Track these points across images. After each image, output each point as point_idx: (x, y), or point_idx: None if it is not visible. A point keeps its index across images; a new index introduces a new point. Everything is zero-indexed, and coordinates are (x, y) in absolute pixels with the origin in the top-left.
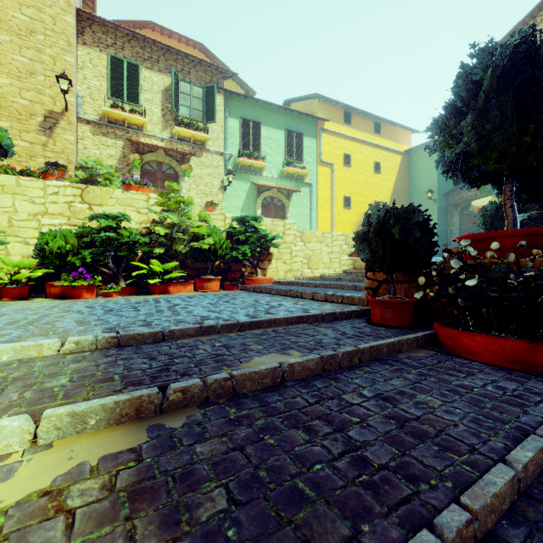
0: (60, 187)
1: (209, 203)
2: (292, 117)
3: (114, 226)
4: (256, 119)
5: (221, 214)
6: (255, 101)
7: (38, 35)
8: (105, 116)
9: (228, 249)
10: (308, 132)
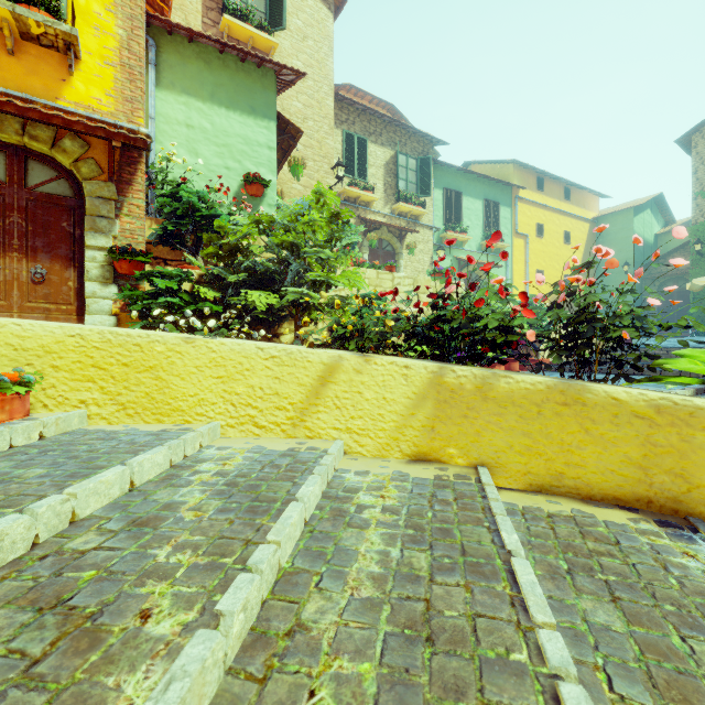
0: (401, 279)
1: None
2: (489, 185)
3: None
4: (457, 189)
5: None
6: (457, 170)
7: (309, 121)
8: (344, 195)
9: None
10: (503, 201)
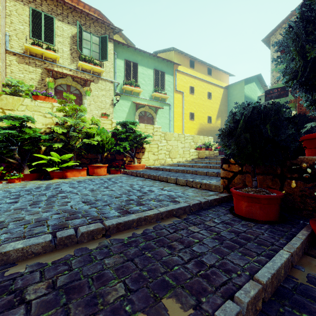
0: None
1: (103, 114)
2: (158, 61)
3: (16, 125)
4: (135, 61)
5: (108, 119)
6: (134, 49)
7: None
8: (27, 50)
9: (113, 145)
10: (168, 72)
